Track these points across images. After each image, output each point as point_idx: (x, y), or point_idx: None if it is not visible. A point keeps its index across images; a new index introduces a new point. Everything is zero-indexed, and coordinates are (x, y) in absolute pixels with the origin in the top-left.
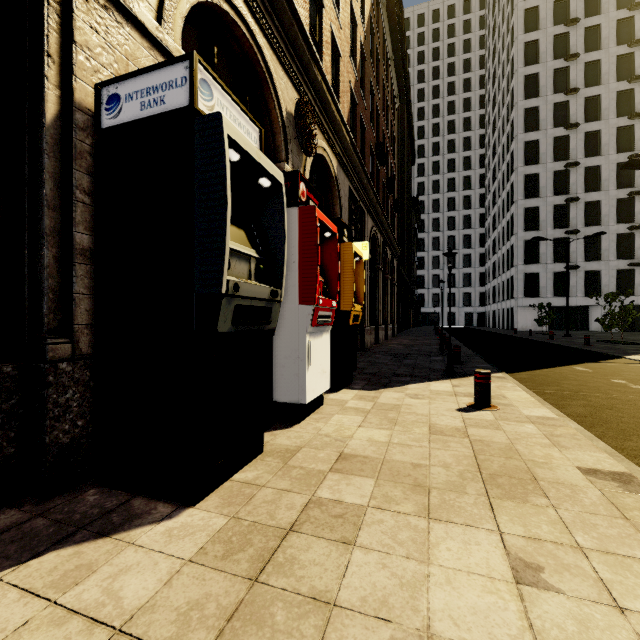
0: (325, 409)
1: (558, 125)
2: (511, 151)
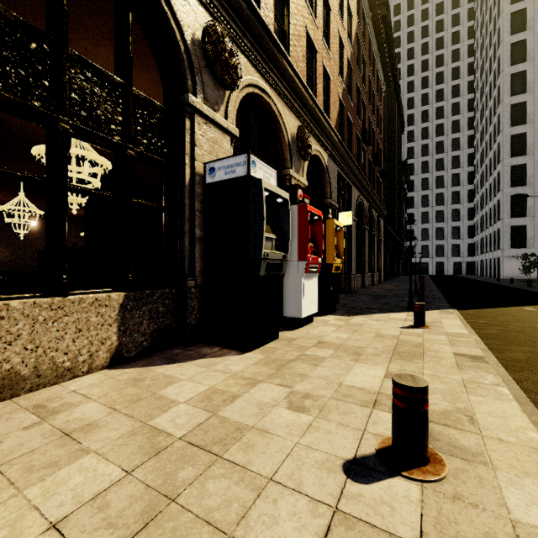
0: (314, 324)
1: None
2: (497, 114)
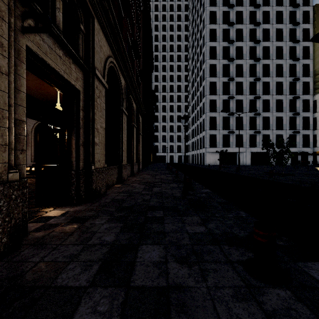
0: None
1: (225, 58)
2: (203, 69)
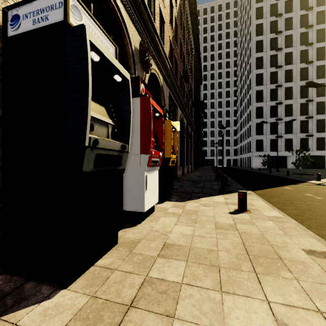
0: (156, 214)
1: (272, 66)
2: (249, 78)
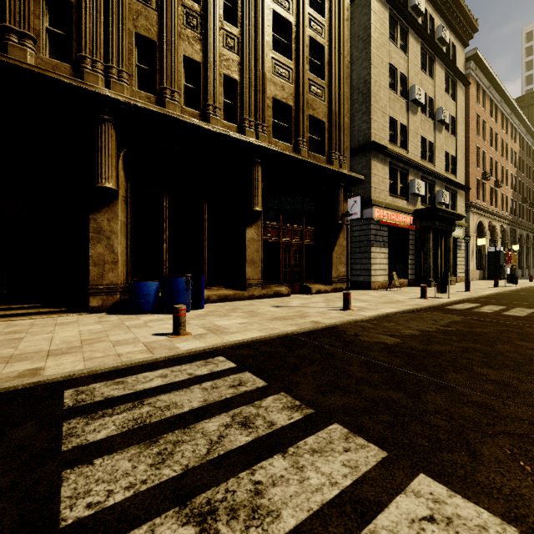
0: None
1: None
2: None
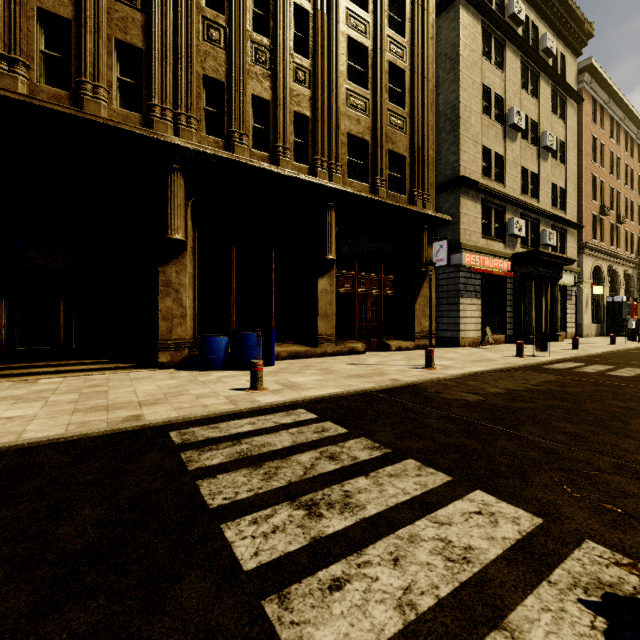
0: None
1: None
2: None
